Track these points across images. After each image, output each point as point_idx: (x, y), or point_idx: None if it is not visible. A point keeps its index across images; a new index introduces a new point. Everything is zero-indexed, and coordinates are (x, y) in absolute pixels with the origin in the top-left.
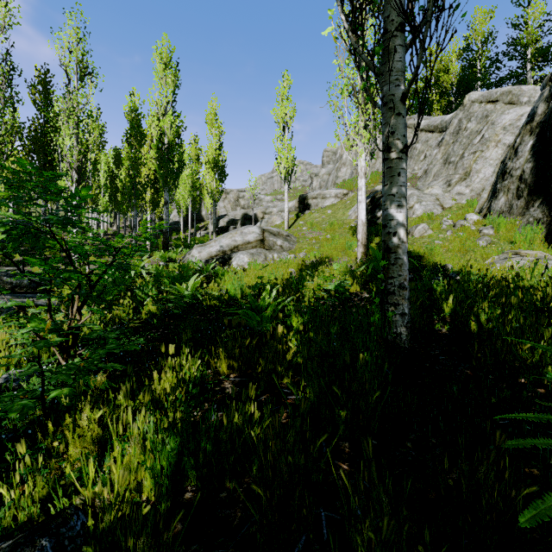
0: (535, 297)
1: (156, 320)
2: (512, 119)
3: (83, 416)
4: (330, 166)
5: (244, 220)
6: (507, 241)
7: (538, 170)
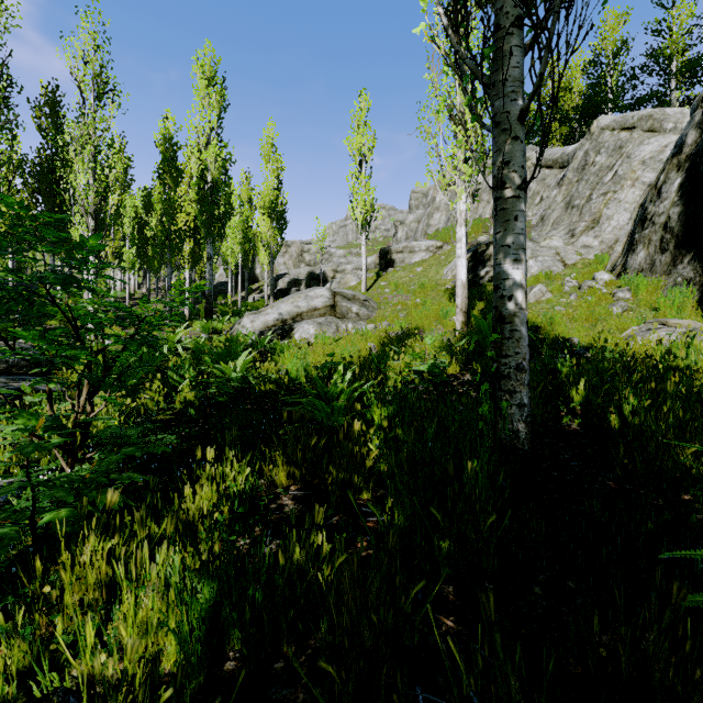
0: (694, 381)
1: (194, 410)
2: (654, 151)
3: (85, 549)
4: (420, 211)
5: (310, 280)
6: (649, 308)
7: (688, 216)
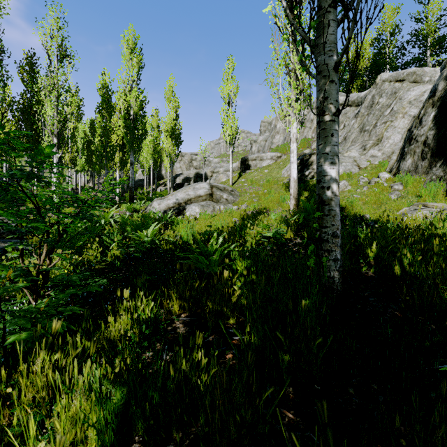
0: None
1: (120, 262)
2: (416, 95)
3: (36, 362)
4: (266, 134)
5: (196, 178)
6: (414, 195)
7: (439, 136)
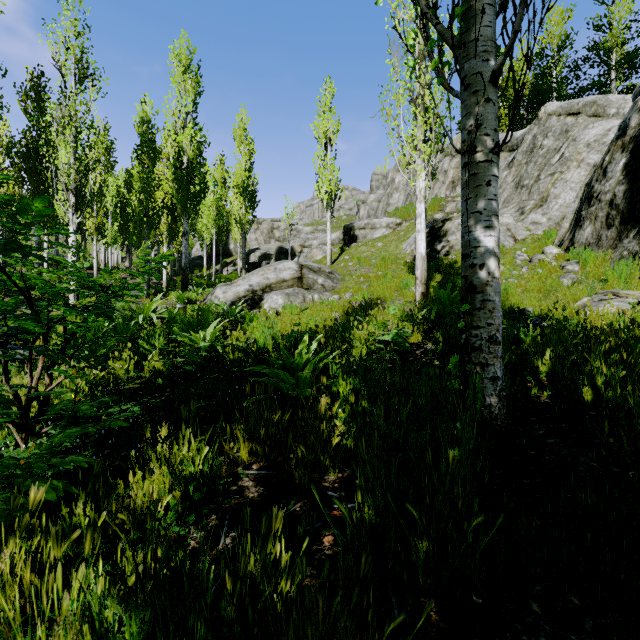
0: None
1: (163, 379)
2: (598, 134)
3: (2, 558)
4: (380, 191)
5: (279, 254)
6: (597, 280)
7: (633, 193)
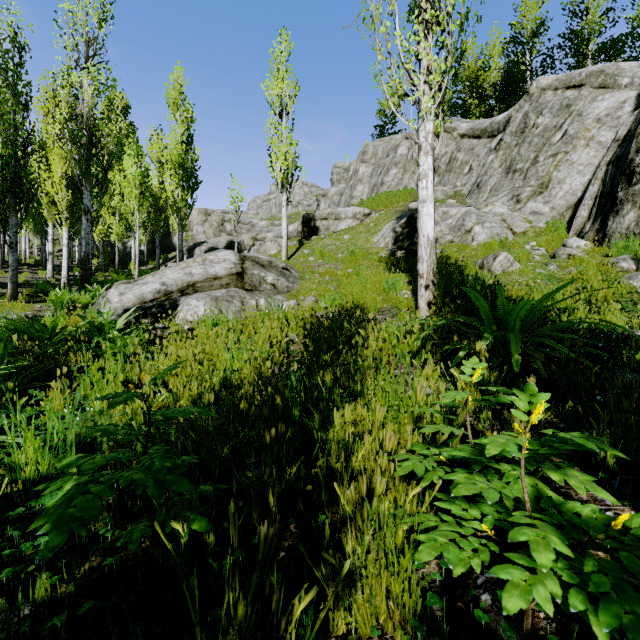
0: None
1: None
2: (610, 107)
3: None
4: (342, 185)
5: (227, 248)
6: None
7: None
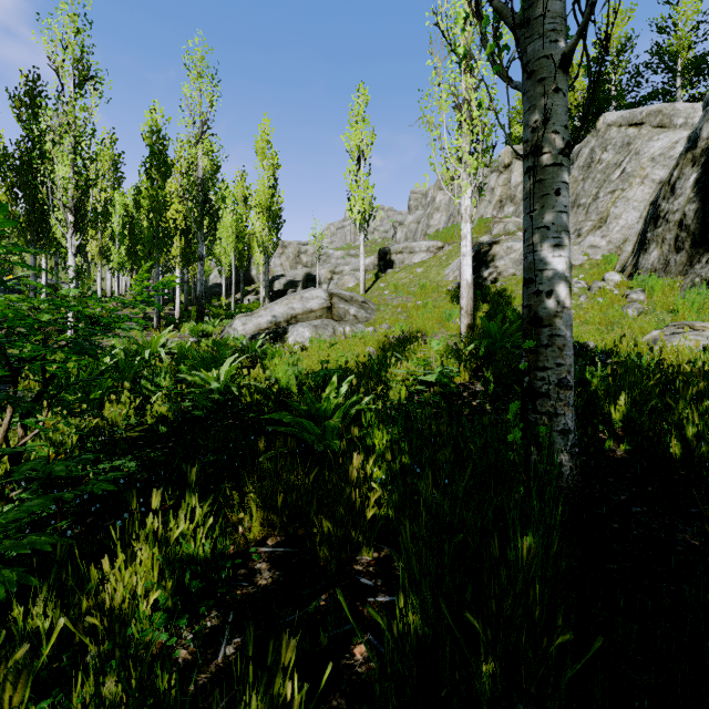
0: None
1: (167, 426)
2: (664, 147)
3: None
4: (419, 211)
5: (307, 282)
6: (666, 310)
7: (706, 213)
